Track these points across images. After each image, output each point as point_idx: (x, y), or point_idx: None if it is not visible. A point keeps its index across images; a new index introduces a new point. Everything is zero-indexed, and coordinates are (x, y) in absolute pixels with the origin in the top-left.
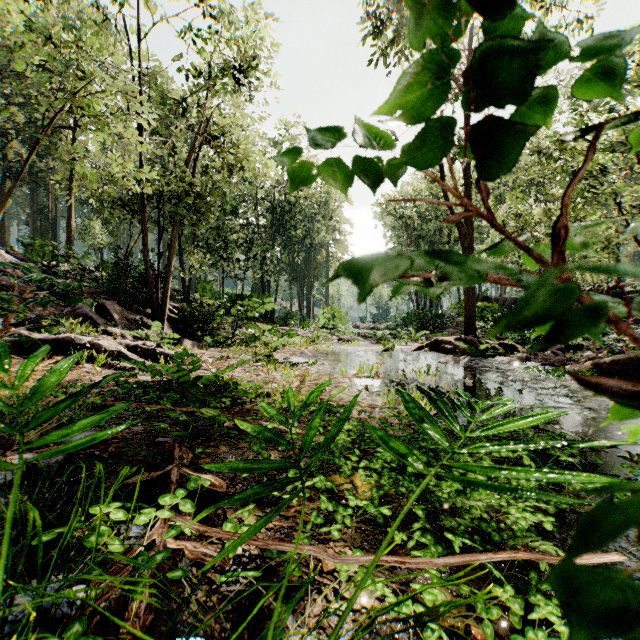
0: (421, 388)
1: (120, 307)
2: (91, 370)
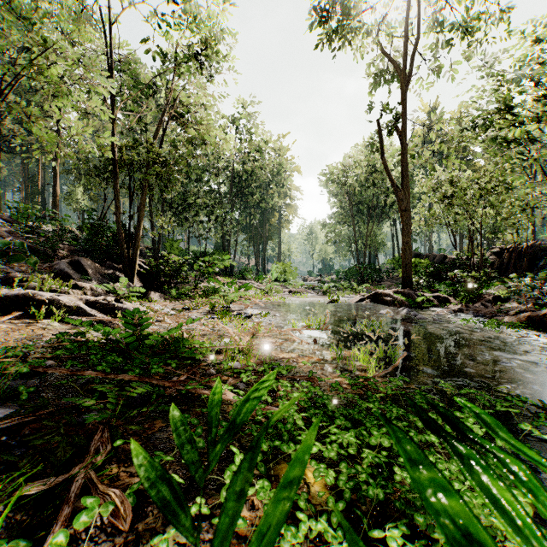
0: (417, 407)
1: (94, 263)
2: (48, 326)
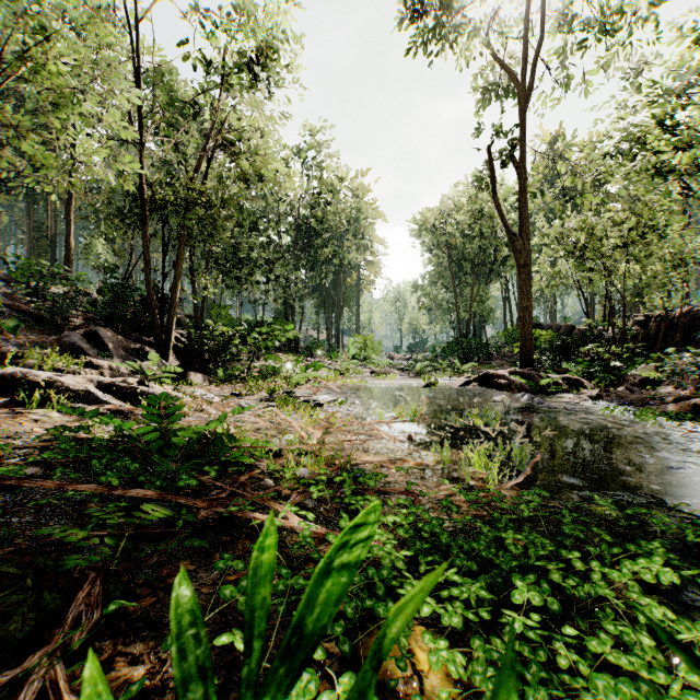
0: None
1: (117, 335)
2: (43, 417)
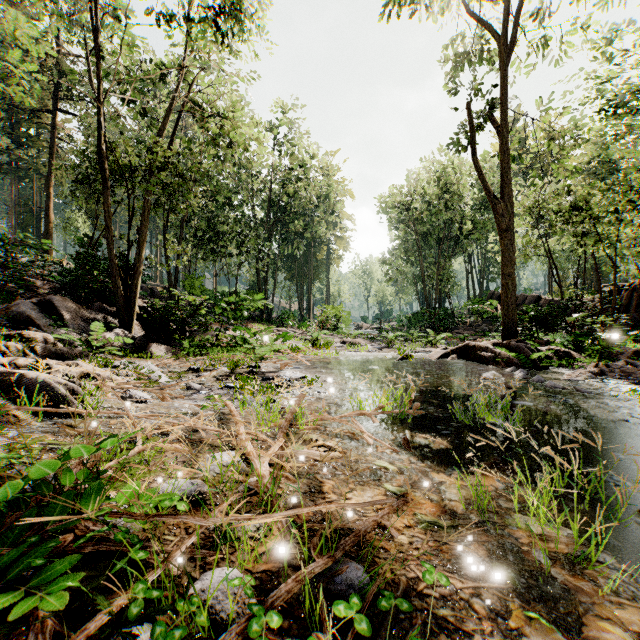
0: None
1: (75, 304)
2: None
